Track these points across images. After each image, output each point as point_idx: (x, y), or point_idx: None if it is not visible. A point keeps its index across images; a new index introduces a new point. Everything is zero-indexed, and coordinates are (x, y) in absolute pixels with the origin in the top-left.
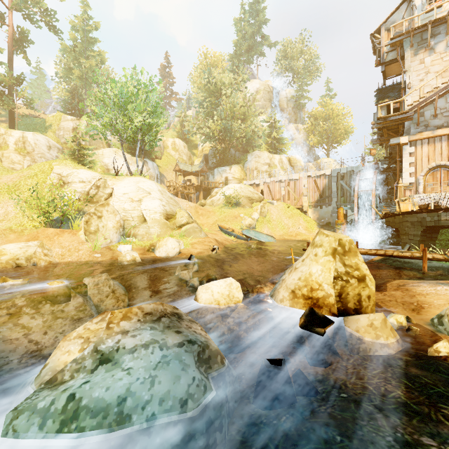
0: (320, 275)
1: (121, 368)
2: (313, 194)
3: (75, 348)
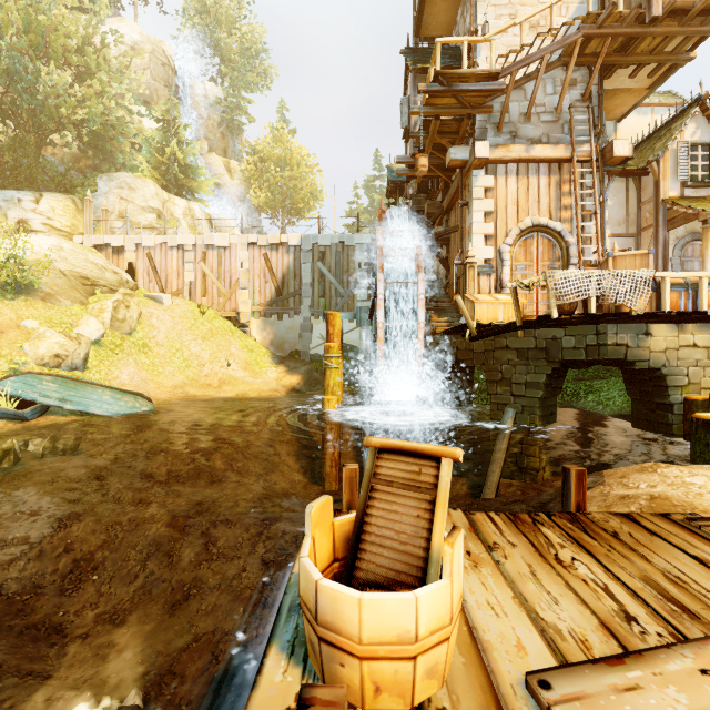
0: None
1: None
2: (263, 287)
3: None
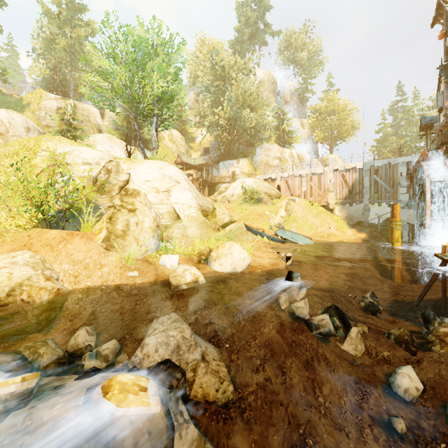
0: None
1: None
2: (341, 190)
3: None
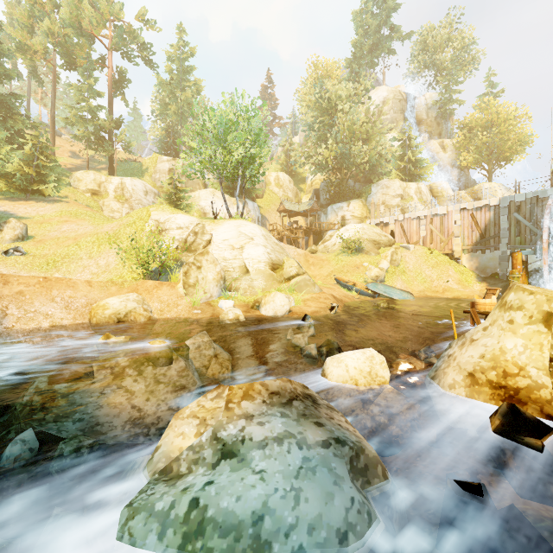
0: (523, 353)
1: (251, 469)
2: (470, 234)
3: (190, 430)
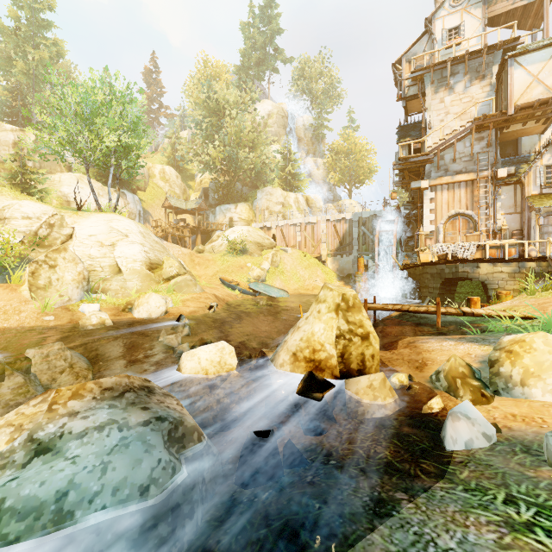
0: (323, 334)
1: (64, 457)
2: (333, 241)
3: (1, 439)
